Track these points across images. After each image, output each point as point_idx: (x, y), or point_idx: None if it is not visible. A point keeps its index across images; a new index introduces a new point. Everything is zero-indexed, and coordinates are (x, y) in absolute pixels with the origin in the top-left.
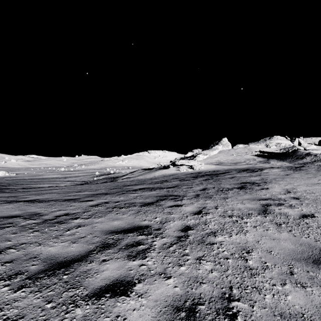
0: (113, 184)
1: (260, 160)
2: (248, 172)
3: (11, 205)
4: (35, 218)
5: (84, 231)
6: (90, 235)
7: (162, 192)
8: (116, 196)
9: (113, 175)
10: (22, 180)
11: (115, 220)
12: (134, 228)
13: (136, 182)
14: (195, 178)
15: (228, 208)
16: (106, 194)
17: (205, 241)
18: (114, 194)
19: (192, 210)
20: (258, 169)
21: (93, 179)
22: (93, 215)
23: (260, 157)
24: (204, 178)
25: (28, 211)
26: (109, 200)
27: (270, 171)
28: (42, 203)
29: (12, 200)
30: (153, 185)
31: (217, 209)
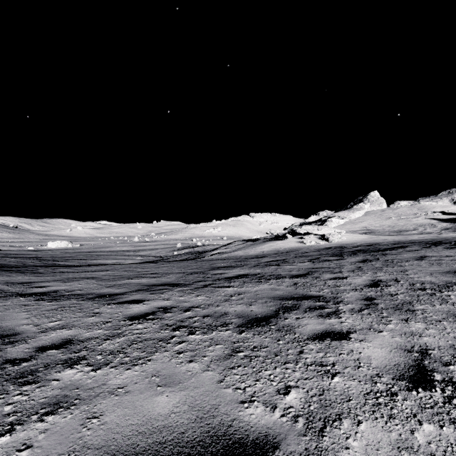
0: (194, 264)
1: (445, 227)
2: (448, 248)
3: None
4: None
5: (47, 447)
6: None
7: (283, 288)
8: (191, 293)
9: (199, 249)
10: (84, 253)
11: (163, 386)
12: (214, 455)
13: (232, 261)
14: (341, 258)
15: None
16: (174, 285)
17: None
18: (187, 288)
19: (392, 361)
20: None
21: (172, 254)
22: (118, 355)
23: (444, 221)
24: (358, 257)
25: (4, 324)
26: (173, 304)
27: None
28: (53, 302)
29: (15, 292)
30: (262, 270)
31: None
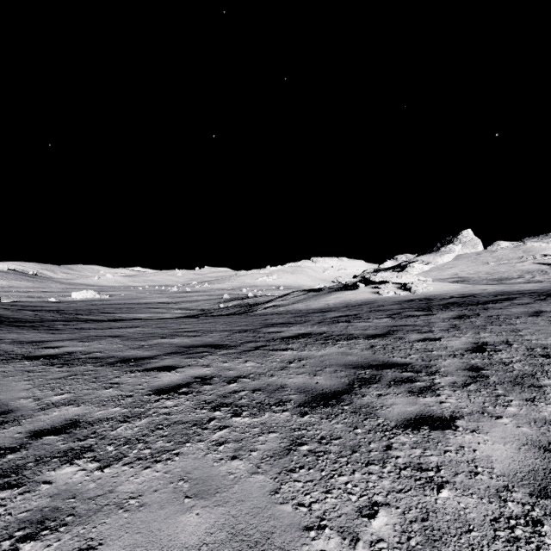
0: (242, 320)
1: None
2: None
3: None
4: None
5: None
6: None
7: (356, 352)
8: (237, 358)
9: (250, 301)
10: (114, 305)
11: (193, 497)
12: None
13: (290, 316)
14: (429, 313)
15: None
16: (217, 347)
17: None
18: (234, 350)
19: (525, 465)
20: None
21: (217, 307)
22: (135, 445)
23: None
24: (452, 312)
25: None
26: (214, 372)
27: None
28: (64, 367)
29: (20, 354)
30: (328, 328)
31: None
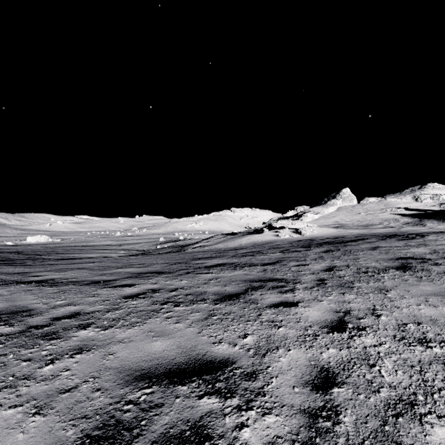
0: (177, 256)
1: (406, 221)
2: (400, 240)
3: (3, 290)
4: (14, 322)
5: (81, 369)
6: (87, 385)
7: (254, 273)
8: (175, 279)
9: (182, 243)
10: (66, 247)
11: (157, 337)
12: (193, 368)
13: (212, 253)
14: (308, 249)
15: (403, 316)
16: (160, 273)
17: (398, 444)
18: (172, 274)
19: (323, 318)
20: (415, 234)
21: (155, 248)
22: (119, 321)
23: (406, 216)
24: (323, 248)
25: (17, 304)
26: (160, 286)
27: (441, 238)
28: (53, 287)
29: (14, 280)
30: (238, 259)
31: (378, 318)
